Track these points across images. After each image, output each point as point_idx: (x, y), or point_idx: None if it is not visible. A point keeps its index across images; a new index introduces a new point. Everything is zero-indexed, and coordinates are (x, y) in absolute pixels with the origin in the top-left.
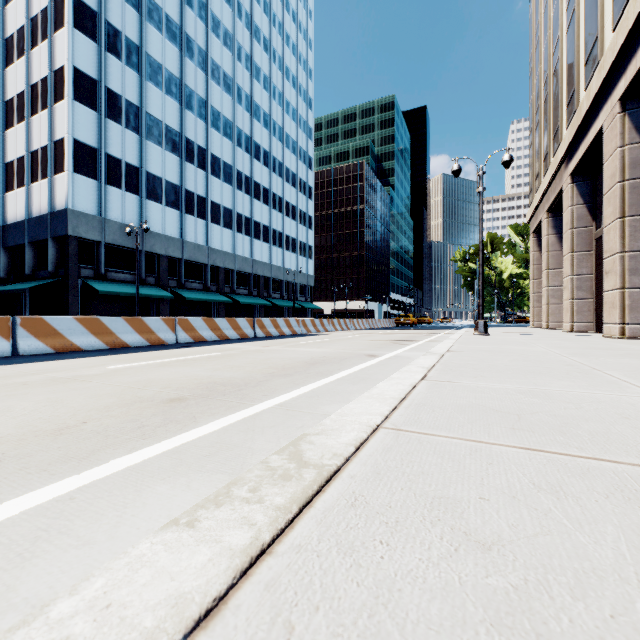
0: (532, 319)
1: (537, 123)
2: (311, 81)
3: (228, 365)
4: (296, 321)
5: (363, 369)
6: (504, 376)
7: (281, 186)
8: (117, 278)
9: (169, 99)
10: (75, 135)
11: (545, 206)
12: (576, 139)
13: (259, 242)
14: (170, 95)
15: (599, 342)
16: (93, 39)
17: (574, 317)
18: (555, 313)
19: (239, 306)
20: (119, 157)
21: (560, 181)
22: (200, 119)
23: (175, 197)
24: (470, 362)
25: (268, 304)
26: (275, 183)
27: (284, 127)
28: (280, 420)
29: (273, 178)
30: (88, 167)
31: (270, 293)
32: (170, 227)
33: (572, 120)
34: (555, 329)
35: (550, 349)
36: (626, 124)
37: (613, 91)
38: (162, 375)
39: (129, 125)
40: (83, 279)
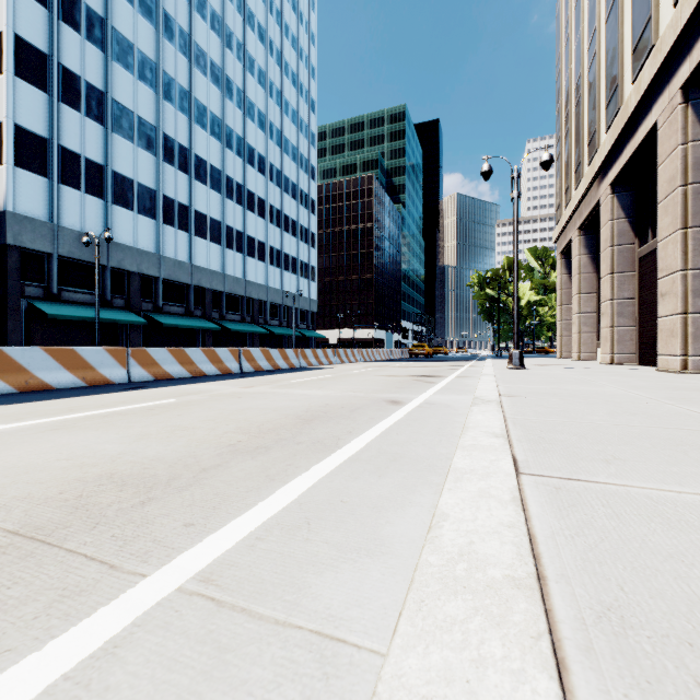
0: (559, 349)
1: (567, 130)
2: (314, 80)
3: (170, 425)
4: (294, 352)
5: (388, 431)
6: (654, 457)
7: (279, 197)
8: (74, 299)
9: (142, 86)
10: (17, 120)
11: (577, 223)
12: (619, 142)
13: (253, 260)
14: (144, 81)
15: (668, 378)
16: (42, 3)
17: (615, 347)
18: (587, 343)
19: (229, 334)
20: (77, 151)
21: (597, 193)
22: (182, 113)
23: (150, 203)
24: (554, 419)
25: (264, 332)
26: (272, 193)
27: (283, 130)
28: (167, 698)
29: (270, 187)
30: (35, 161)
31: (266, 319)
32: (144, 239)
33: (615, 120)
34: (587, 361)
35: (629, 390)
36: (689, 117)
37: (672, 78)
38: (27, 455)
39: (90, 113)
40: (28, 299)
